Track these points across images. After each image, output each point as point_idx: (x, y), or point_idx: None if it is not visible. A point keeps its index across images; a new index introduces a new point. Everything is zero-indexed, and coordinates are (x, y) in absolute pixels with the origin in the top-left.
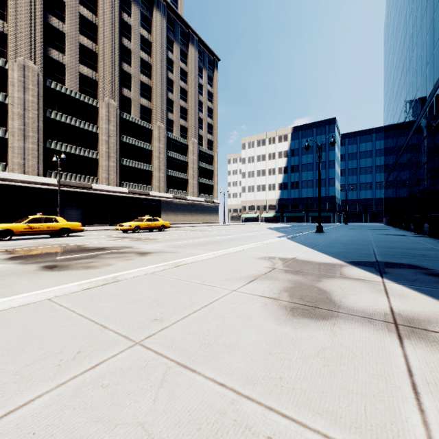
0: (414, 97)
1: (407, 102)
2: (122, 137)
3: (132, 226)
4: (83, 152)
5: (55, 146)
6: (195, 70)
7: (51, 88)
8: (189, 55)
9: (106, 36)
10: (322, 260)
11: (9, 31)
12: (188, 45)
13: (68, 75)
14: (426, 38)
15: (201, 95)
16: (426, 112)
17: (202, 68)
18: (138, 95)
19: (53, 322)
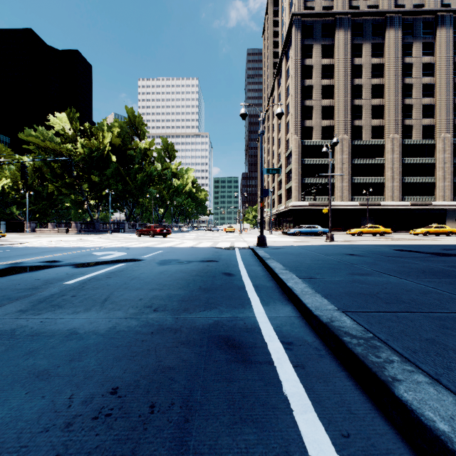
0: None
1: None
2: (403, 160)
3: (422, 231)
4: (373, 180)
5: (356, 181)
6: None
7: (354, 145)
8: None
9: (390, 88)
10: None
11: (335, 123)
12: None
13: (364, 131)
14: None
15: None
16: None
17: None
18: (419, 119)
19: (432, 241)
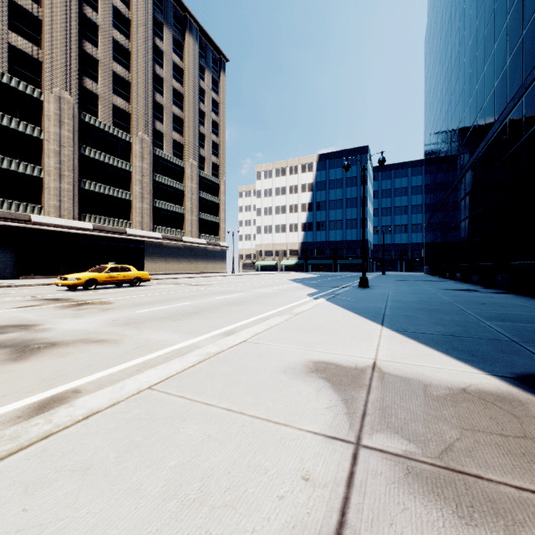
0: (480, 109)
1: (467, 118)
2: (83, 149)
3: (83, 279)
4: (15, 166)
5: None
6: (194, 68)
7: None
8: (186, 47)
9: None
10: (444, 373)
11: None
12: (184, 33)
13: None
14: (506, 21)
15: (202, 103)
16: (505, 123)
17: (204, 67)
18: (109, 91)
19: None
